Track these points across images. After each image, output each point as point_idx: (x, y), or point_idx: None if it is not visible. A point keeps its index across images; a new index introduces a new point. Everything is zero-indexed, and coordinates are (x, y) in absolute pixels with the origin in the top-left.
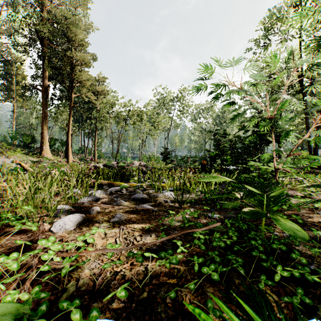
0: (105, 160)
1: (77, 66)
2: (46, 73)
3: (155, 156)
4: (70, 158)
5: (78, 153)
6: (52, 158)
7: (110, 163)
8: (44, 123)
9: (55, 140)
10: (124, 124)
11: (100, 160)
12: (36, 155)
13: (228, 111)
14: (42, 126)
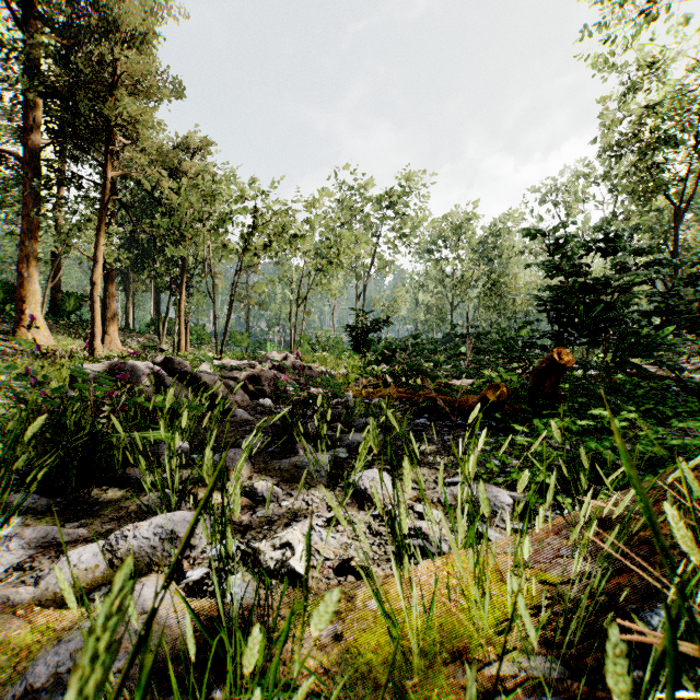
0: (214, 350)
1: (115, 88)
2: (34, 113)
3: (334, 340)
4: (98, 343)
5: (149, 332)
6: (54, 344)
7: (126, 362)
8: (29, 247)
9: (80, 299)
10: (242, 248)
11: (201, 349)
12: (1, 336)
13: (508, 232)
14: (21, 256)
